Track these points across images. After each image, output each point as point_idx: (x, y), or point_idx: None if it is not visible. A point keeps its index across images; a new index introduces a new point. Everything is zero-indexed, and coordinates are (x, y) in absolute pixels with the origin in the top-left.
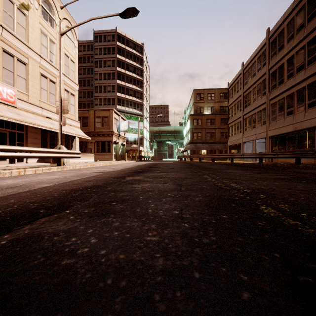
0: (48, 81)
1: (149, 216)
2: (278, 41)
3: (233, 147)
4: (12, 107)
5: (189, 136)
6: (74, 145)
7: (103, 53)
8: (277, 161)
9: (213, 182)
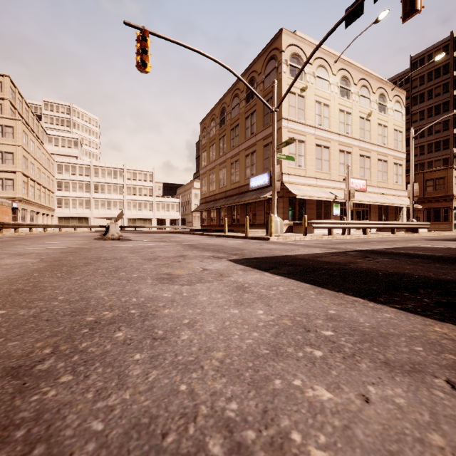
0: (382, 162)
1: None
2: None
3: None
4: (364, 193)
5: None
6: (401, 215)
7: (426, 80)
8: None
9: None
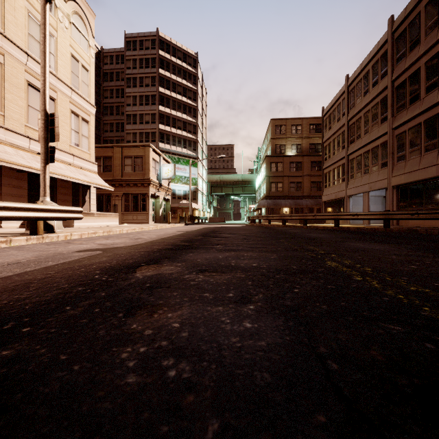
0: None
1: None
2: (409, 35)
3: (331, 204)
4: None
5: (265, 187)
6: (88, 200)
7: (138, 66)
8: (406, 225)
9: (393, 298)
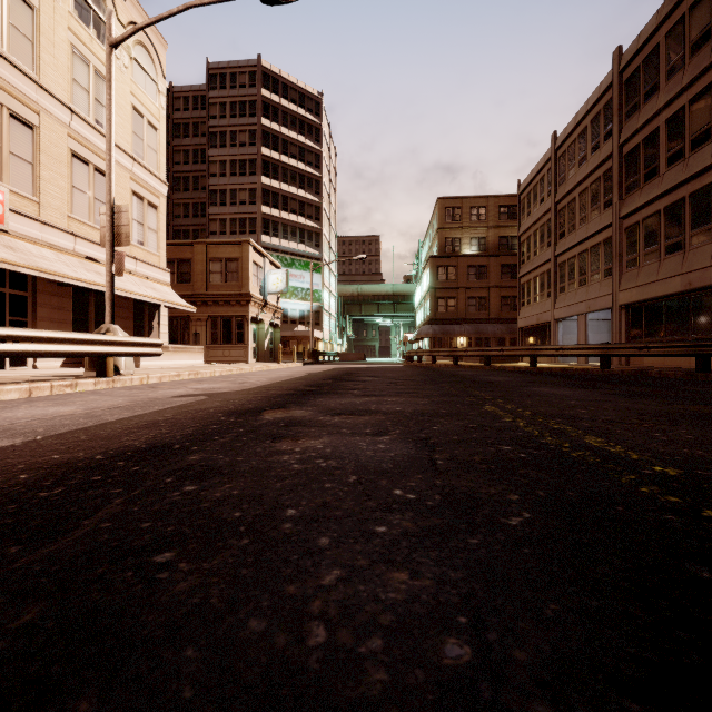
0: (91, 170)
1: (307, 711)
2: (643, 77)
3: (531, 332)
4: None
5: (429, 305)
6: (157, 327)
7: (229, 113)
8: (640, 364)
9: (526, 432)
